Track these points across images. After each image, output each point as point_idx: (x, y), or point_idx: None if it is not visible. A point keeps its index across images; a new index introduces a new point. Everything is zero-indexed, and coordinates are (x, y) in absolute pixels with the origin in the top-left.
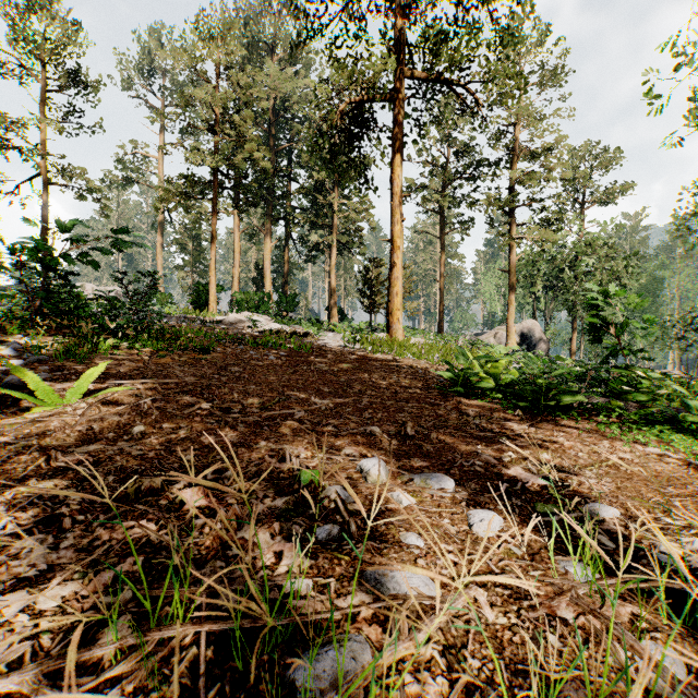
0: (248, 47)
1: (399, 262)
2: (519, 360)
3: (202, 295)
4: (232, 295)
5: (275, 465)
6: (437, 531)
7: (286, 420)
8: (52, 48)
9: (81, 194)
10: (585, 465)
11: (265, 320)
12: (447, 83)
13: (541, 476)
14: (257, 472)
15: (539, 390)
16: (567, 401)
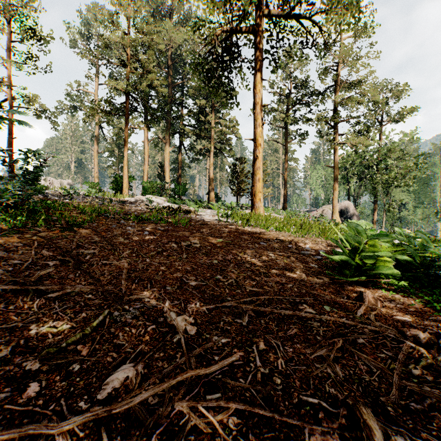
0: (153, 13)
1: (261, 155)
2: None
3: (119, 183)
4: (141, 183)
5: None
6: None
7: None
8: (14, 10)
9: (37, 114)
10: None
11: (161, 200)
12: (298, 17)
13: None
14: None
15: None
16: None
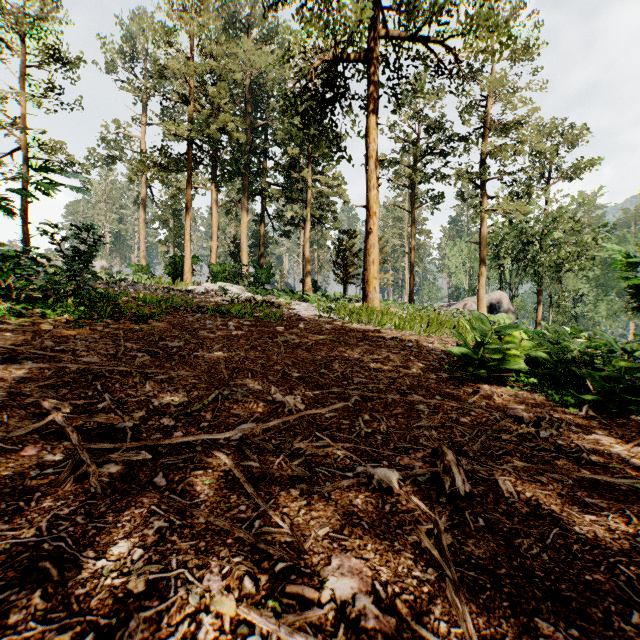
0: (224, 26)
1: (376, 228)
2: None
3: (178, 266)
4: (209, 266)
5: None
6: None
7: (212, 449)
8: (31, 23)
9: (61, 168)
10: None
11: (238, 289)
12: (426, 40)
13: None
14: None
15: (617, 378)
16: None
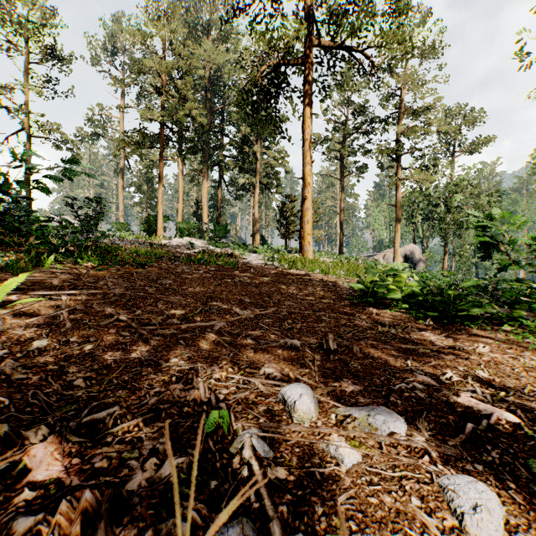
0: (189, 29)
1: (310, 195)
2: (409, 275)
3: (152, 224)
4: (176, 224)
5: (179, 393)
6: (411, 531)
7: (204, 332)
8: (33, 28)
9: (57, 145)
10: (530, 385)
11: (201, 243)
12: (349, 49)
13: (503, 407)
14: (156, 404)
15: (448, 301)
16: (476, 312)
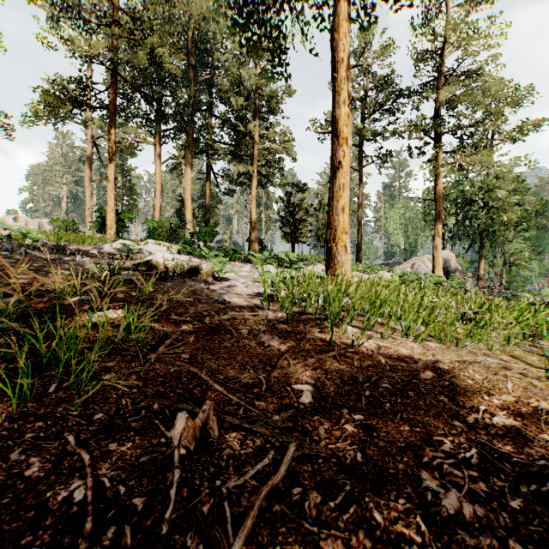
0: None
1: (346, 162)
2: None
3: (105, 221)
4: (144, 222)
5: None
6: None
7: None
8: None
9: None
10: None
11: (163, 248)
12: None
13: None
14: None
15: None
16: None
